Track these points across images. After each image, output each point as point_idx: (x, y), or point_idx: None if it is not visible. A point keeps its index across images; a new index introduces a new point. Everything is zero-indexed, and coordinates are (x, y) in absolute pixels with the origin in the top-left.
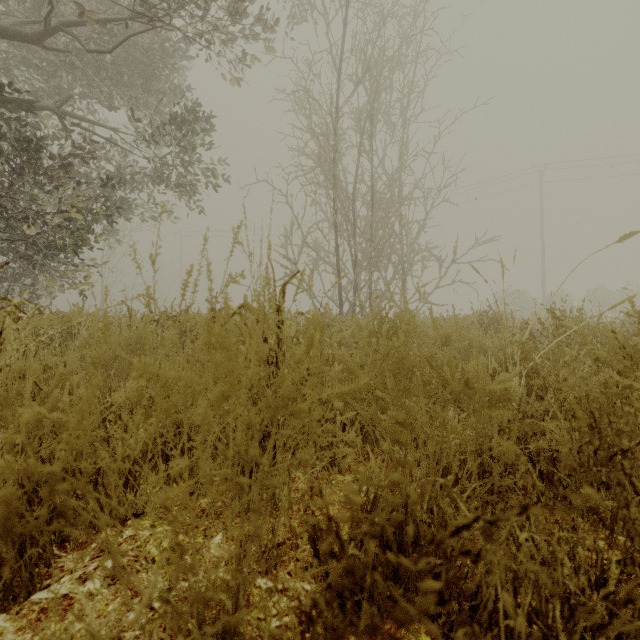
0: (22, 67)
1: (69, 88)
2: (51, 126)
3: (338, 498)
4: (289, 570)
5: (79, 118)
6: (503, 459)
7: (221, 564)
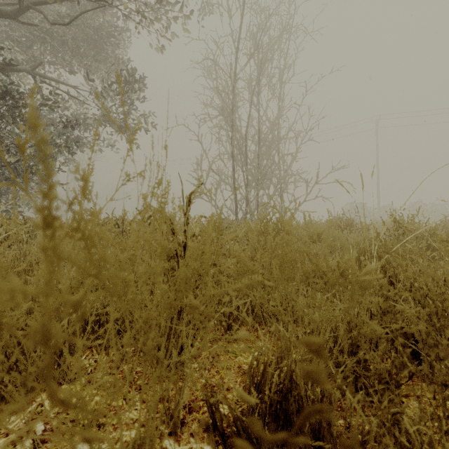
0: (6, 41)
1: (40, 56)
2: (26, 83)
3: (233, 363)
4: (192, 431)
5: (47, 78)
6: (369, 336)
7: (135, 426)
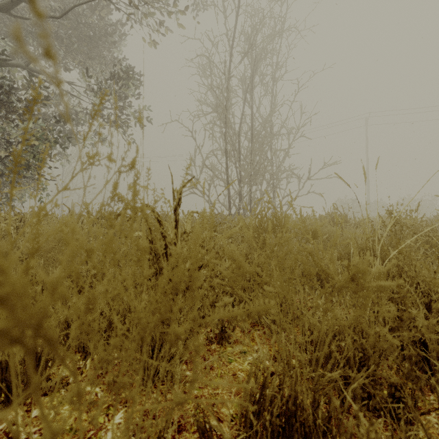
0: None
1: (34, 52)
2: (20, 78)
3: (228, 370)
4: None
5: (41, 73)
6: (379, 345)
7: None
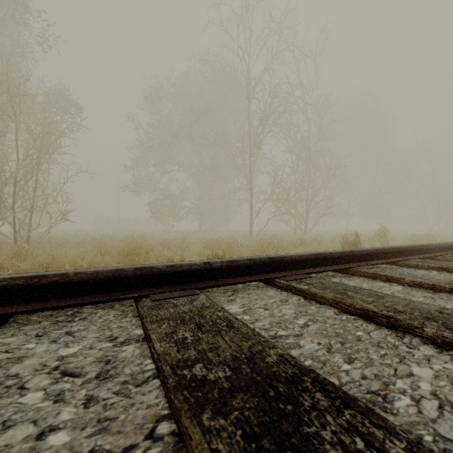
0: None
1: None
2: None
3: None
4: None
5: None
6: None
7: None
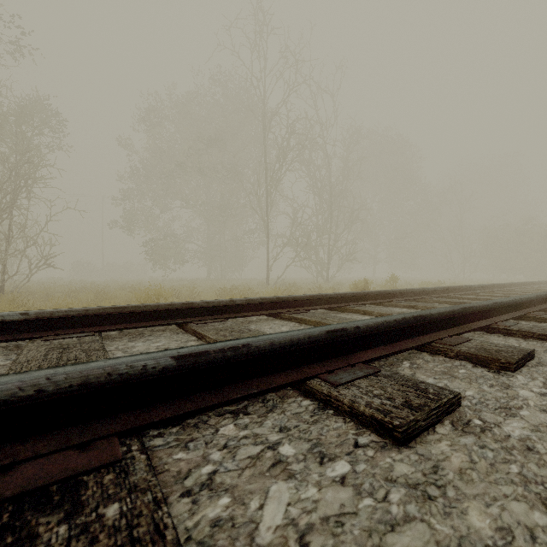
0: None
1: None
2: None
3: None
4: None
5: None
6: None
7: None
